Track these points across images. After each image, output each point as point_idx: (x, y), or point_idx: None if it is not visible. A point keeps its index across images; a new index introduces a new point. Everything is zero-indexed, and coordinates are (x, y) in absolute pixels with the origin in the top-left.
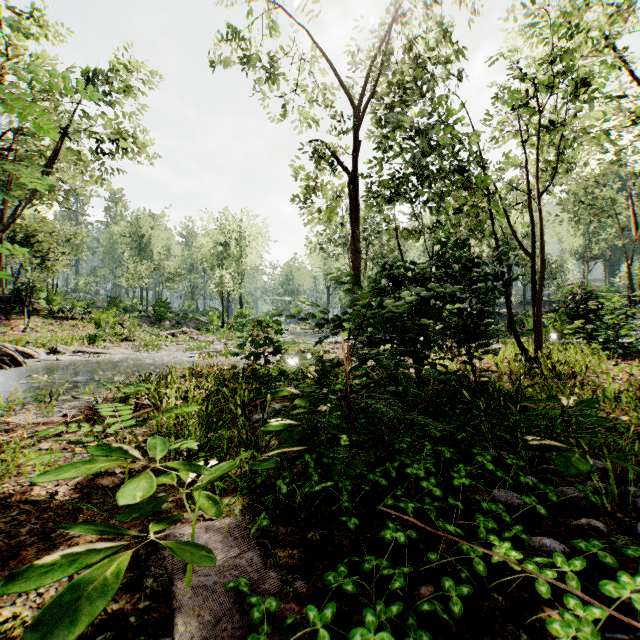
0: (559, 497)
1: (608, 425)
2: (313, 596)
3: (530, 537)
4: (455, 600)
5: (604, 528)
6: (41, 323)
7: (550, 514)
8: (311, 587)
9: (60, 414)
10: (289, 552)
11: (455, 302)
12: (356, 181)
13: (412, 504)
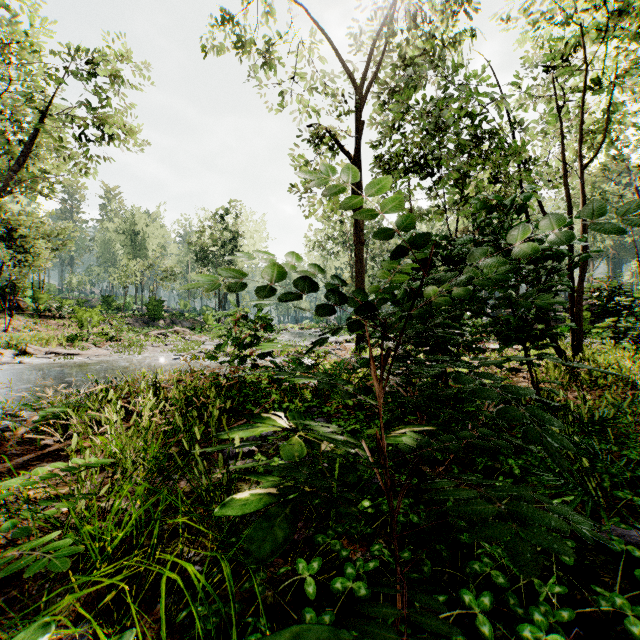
0: None
1: None
2: None
3: None
4: None
5: None
6: (25, 322)
7: None
8: None
9: None
10: None
11: (507, 288)
12: (359, 166)
13: None
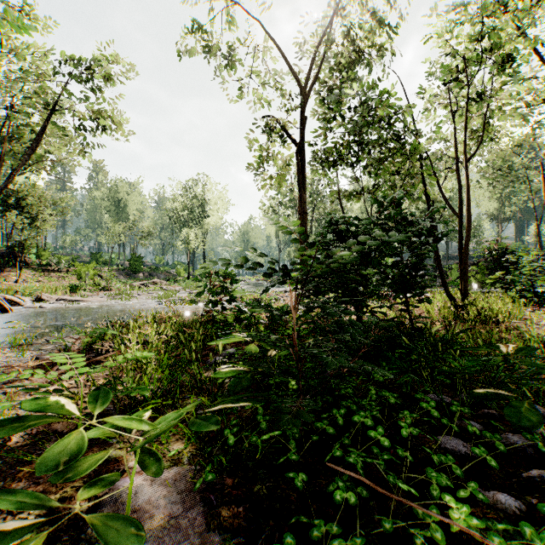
0: (504, 444)
1: None
2: None
3: (482, 491)
4: None
5: None
6: (31, 275)
7: (498, 463)
8: None
9: (31, 357)
10: (234, 510)
11: (394, 255)
12: (303, 151)
13: (361, 458)
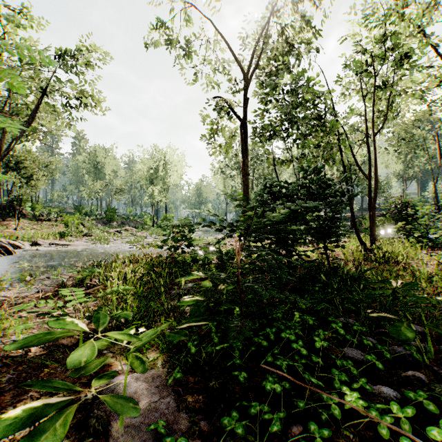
0: (391, 354)
1: (427, 303)
2: (213, 433)
3: (371, 385)
4: (318, 440)
5: (425, 378)
6: (27, 223)
7: (385, 367)
8: (212, 426)
9: (36, 290)
10: (196, 397)
11: (315, 211)
12: (246, 125)
13: (286, 362)
